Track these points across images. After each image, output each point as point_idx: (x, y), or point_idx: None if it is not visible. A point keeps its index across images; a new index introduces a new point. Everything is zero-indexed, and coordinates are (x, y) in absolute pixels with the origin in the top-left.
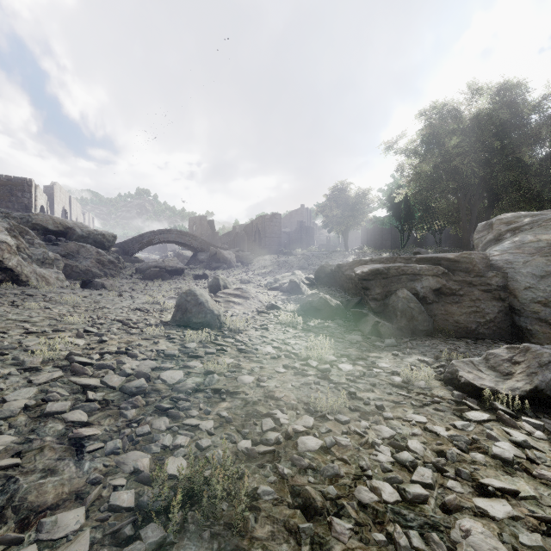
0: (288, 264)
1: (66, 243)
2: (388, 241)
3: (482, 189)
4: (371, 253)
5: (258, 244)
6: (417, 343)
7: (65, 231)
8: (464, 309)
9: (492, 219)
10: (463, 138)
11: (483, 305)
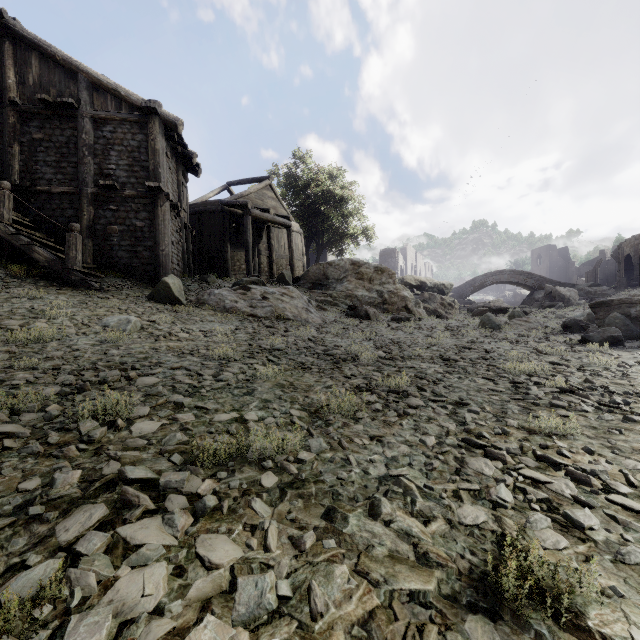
0: None
1: (423, 293)
2: None
3: None
4: None
5: (631, 274)
6: None
7: (420, 284)
8: None
9: None
10: None
11: None
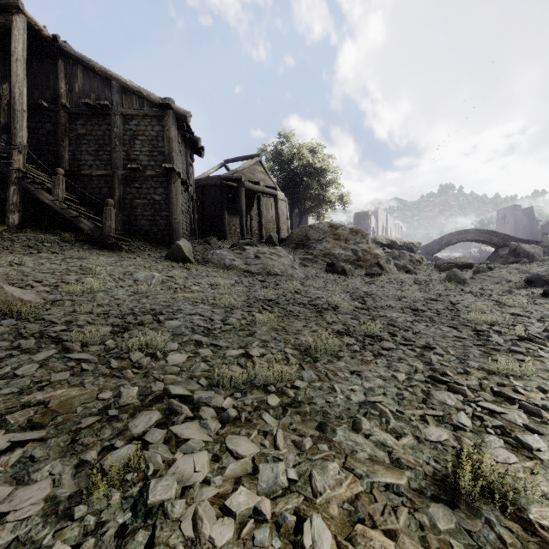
0: None
1: (393, 251)
2: None
3: None
4: None
5: None
6: None
7: (391, 243)
8: None
9: None
10: None
11: None
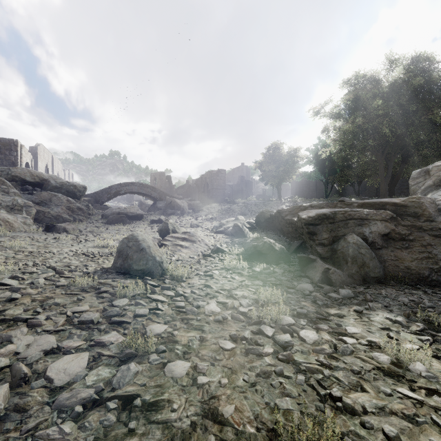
0: (232, 211)
1: (40, 192)
2: (314, 192)
3: (397, 147)
4: (301, 201)
5: (207, 195)
6: (373, 293)
7: (41, 182)
8: (415, 255)
9: (428, 167)
10: (382, 102)
11: (435, 250)
